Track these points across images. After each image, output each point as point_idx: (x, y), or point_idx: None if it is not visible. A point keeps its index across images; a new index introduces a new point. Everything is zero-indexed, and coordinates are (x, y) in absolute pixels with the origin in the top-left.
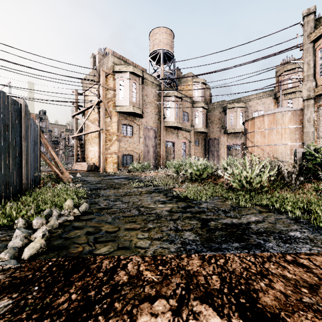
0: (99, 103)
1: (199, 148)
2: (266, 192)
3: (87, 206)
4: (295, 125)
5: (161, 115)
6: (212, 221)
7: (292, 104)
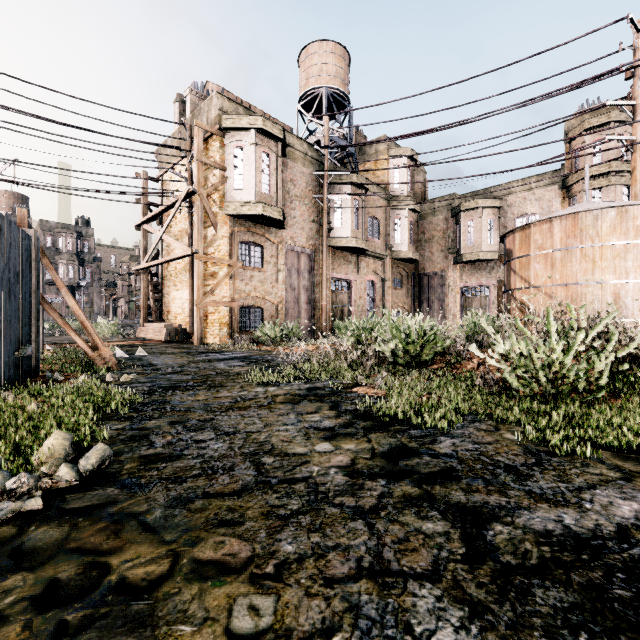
0: (190, 196)
1: (402, 294)
2: (603, 404)
3: (108, 453)
4: (625, 240)
5: (324, 223)
6: (494, 522)
7: (602, 199)
